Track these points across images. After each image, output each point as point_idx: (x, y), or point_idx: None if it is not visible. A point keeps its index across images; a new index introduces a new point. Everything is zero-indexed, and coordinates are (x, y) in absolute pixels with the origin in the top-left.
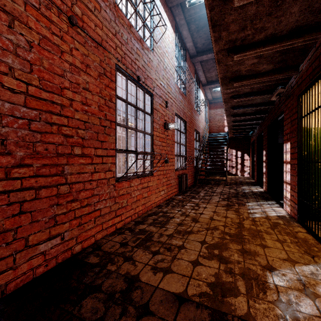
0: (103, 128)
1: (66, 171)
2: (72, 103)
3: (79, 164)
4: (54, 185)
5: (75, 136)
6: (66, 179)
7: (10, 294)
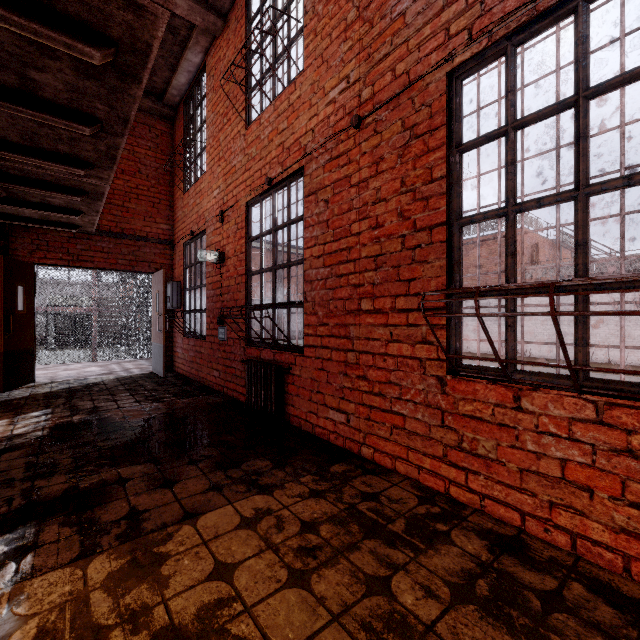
0: (411, 251)
1: (354, 334)
2: (360, 238)
3: (369, 325)
4: (343, 349)
5: (364, 283)
6: (354, 344)
7: (314, 436)
